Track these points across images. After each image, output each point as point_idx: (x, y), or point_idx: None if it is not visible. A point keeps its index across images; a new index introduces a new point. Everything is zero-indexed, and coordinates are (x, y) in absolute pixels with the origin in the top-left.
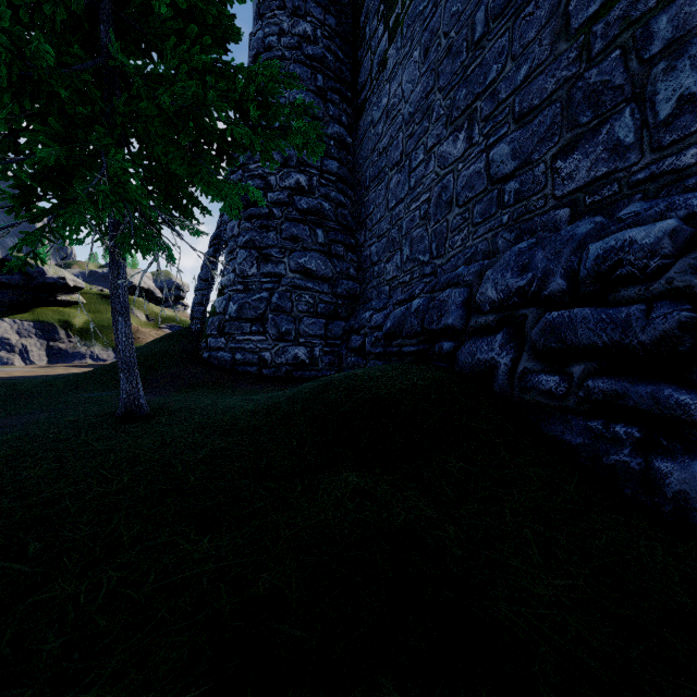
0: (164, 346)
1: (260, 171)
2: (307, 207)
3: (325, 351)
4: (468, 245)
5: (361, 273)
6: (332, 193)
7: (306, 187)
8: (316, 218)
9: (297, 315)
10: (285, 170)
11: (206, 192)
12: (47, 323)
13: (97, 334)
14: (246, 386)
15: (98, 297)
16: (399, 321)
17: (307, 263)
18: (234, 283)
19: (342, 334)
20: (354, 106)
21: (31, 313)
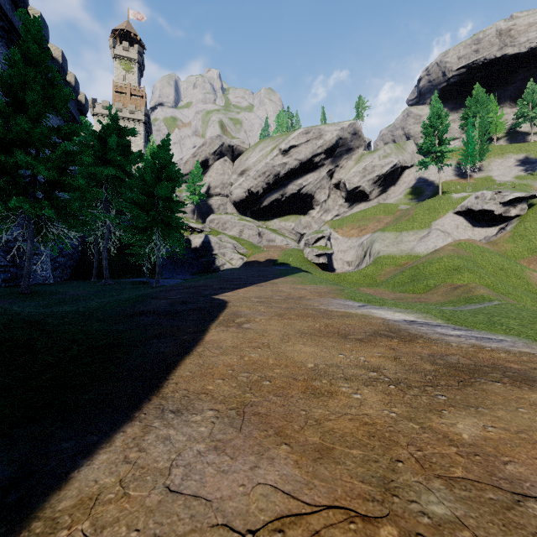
0: None
1: None
2: None
3: None
4: None
5: None
6: None
7: None
8: None
9: None
10: None
11: None
12: None
13: None
14: None
15: None
16: None
17: None
18: None
19: None
20: None
21: None
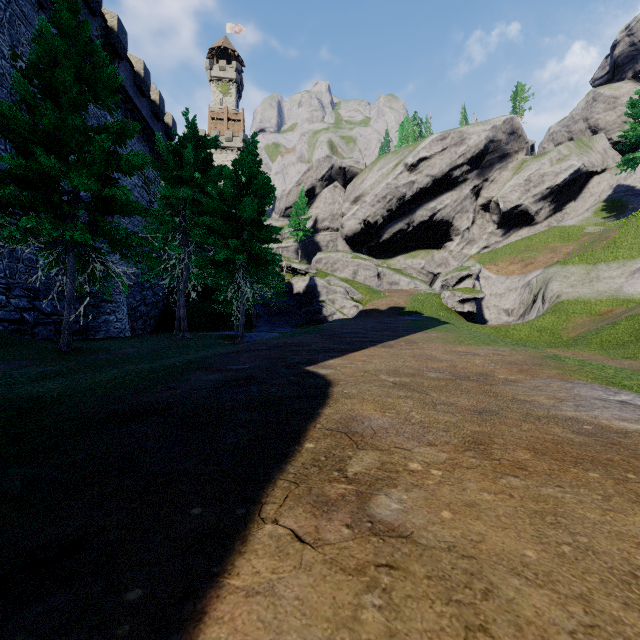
0: None
1: None
2: None
3: None
4: None
5: None
6: None
7: None
8: None
9: None
10: None
11: None
12: None
13: None
14: None
15: None
16: None
17: None
18: None
19: None
20: None
21: None
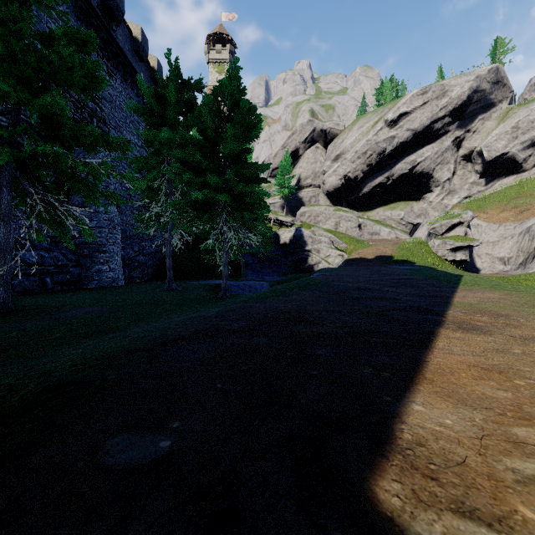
0: None
1: None
2: None
3: None
4: None
5: None
6: None
7: None
8: None
9: None
10: None
11: None
12: None
13: None
14: None
15: None
16: None
17: None
18: None
19: None
20: None
21: None
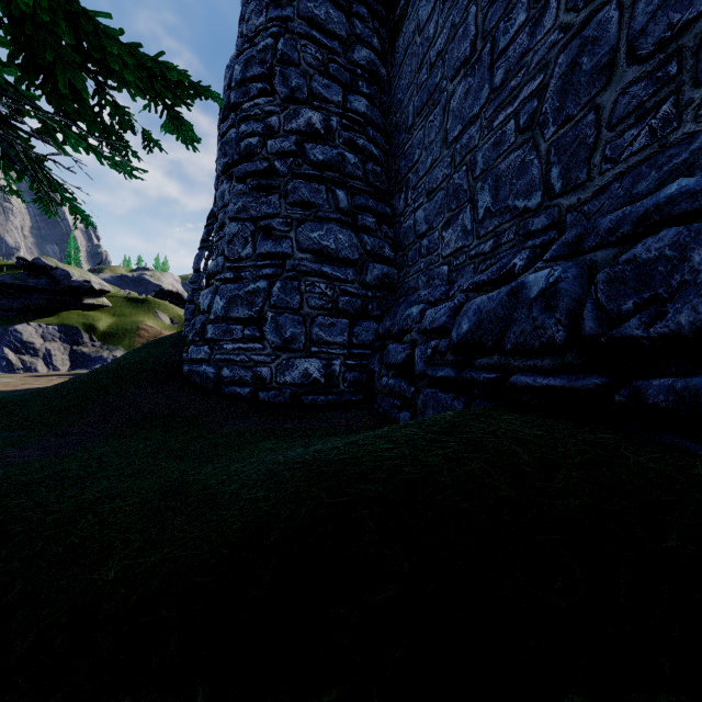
0: (140, 356)
1: (257, 110)
2: (323, 158)
3: (348, 365)
4: (679, 136)
5: (399, 254)
6: (359, 140)
7: (322, 131)
8: (336, 175)
9: (309, 313)
10: (292, 106)
11: (125, 83)
12: (71, 327)
13: (120, 338)
14: (225, 422)
15: (124, 301)
16: (491, 319)
17: (323, 237)
18: (223, 270)
19: (373, 341)
20: (389, 24)
21: (56, 316)
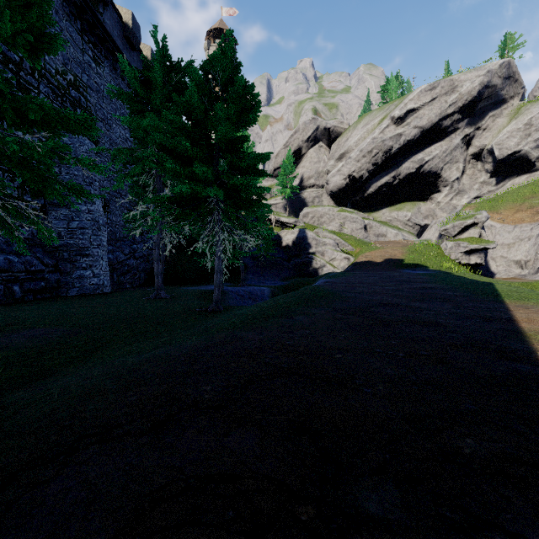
0: None
1: None
2: None
3: None
4: None
5: None
6: None
7: None
8: None
9: None
10: None
11: None
12: None
13: None
14: None
15: None
16: None
17: None
18: None
19: None
20: None
21: None
